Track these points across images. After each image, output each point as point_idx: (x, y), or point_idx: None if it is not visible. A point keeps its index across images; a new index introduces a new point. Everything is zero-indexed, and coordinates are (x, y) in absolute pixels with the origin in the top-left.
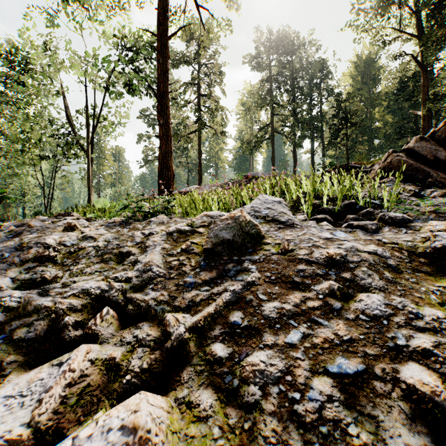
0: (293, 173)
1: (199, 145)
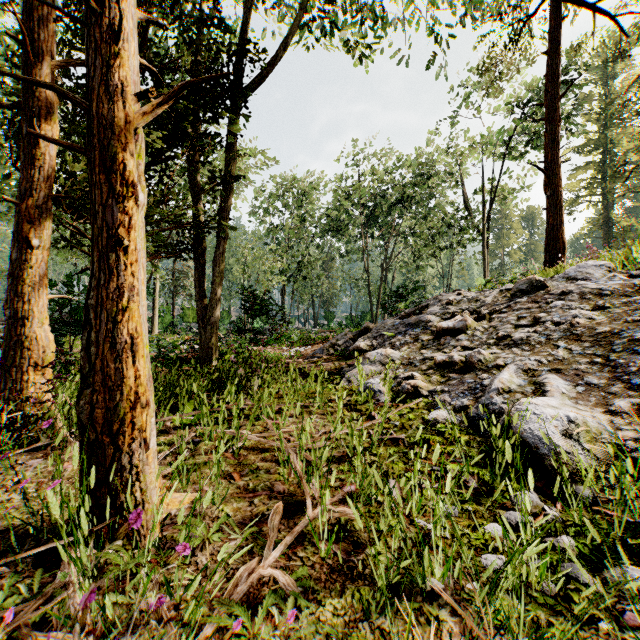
0: None
1: None
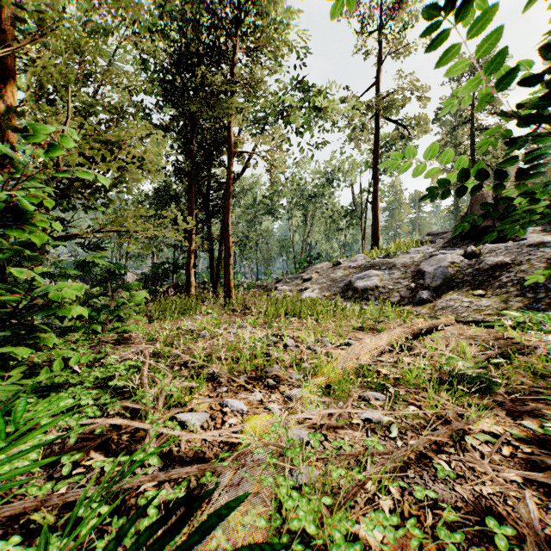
0: None
1: None
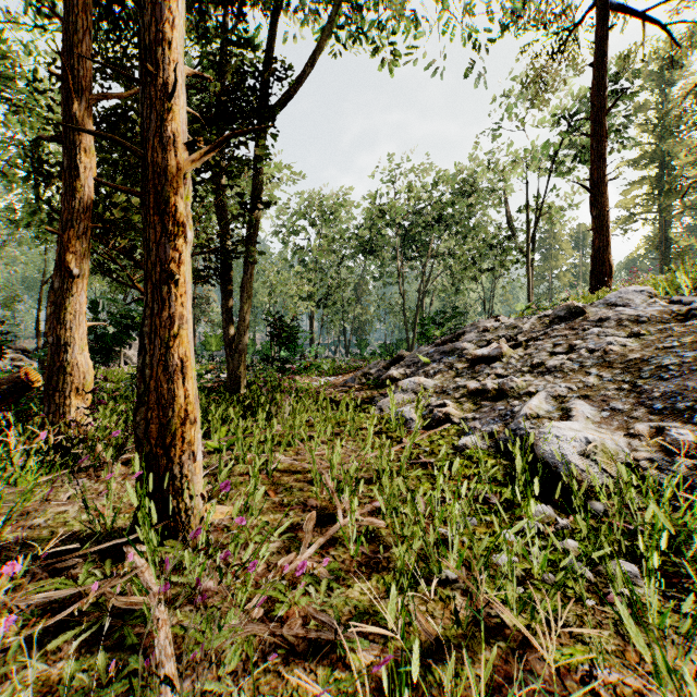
0: None
1: None
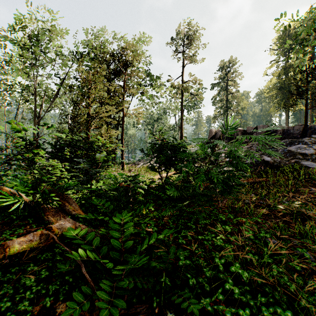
0: (311, 118)
1: (226, 118)
